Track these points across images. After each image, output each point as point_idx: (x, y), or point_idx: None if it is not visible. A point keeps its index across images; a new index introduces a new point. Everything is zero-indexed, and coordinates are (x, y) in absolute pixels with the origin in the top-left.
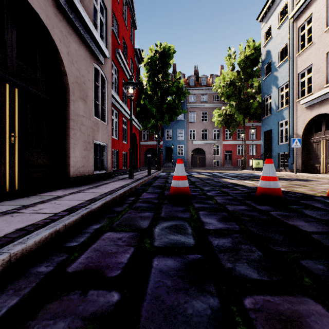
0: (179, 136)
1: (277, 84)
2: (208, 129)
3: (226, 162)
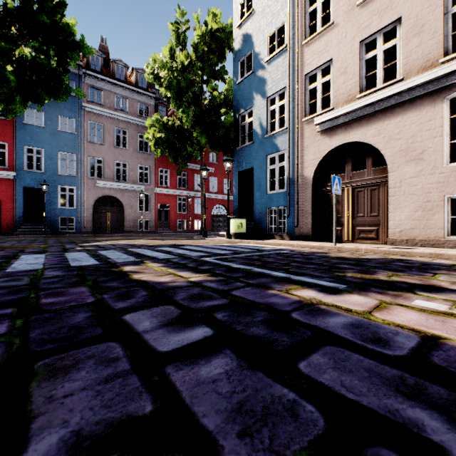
0: (65, 171)
1: (264, 90)
2: (129, 162)
3: (161, 224)
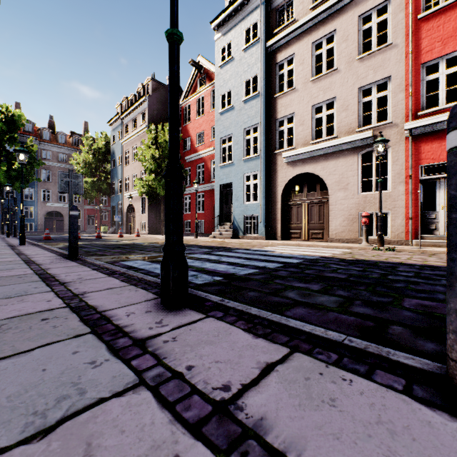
0: (25, 193)
1: (118, 177)
2: None
3: (89, 227)
